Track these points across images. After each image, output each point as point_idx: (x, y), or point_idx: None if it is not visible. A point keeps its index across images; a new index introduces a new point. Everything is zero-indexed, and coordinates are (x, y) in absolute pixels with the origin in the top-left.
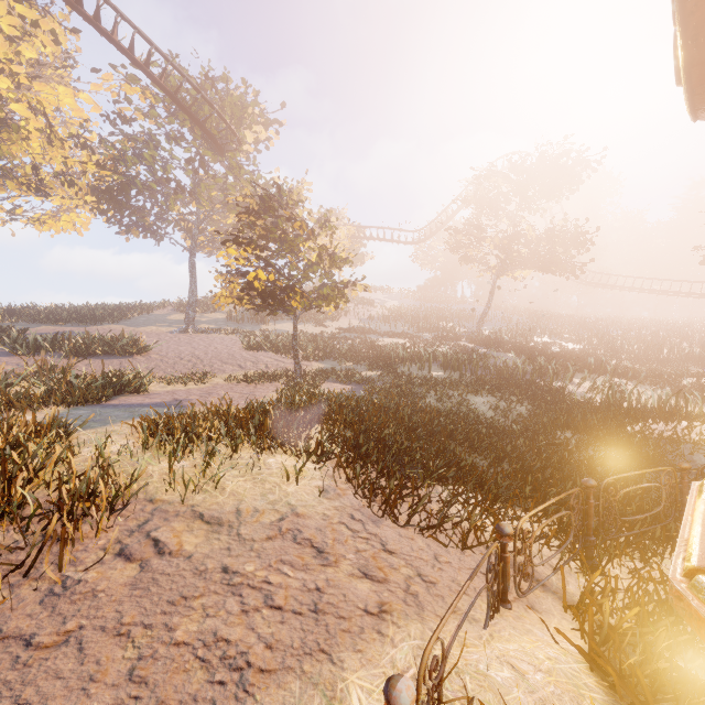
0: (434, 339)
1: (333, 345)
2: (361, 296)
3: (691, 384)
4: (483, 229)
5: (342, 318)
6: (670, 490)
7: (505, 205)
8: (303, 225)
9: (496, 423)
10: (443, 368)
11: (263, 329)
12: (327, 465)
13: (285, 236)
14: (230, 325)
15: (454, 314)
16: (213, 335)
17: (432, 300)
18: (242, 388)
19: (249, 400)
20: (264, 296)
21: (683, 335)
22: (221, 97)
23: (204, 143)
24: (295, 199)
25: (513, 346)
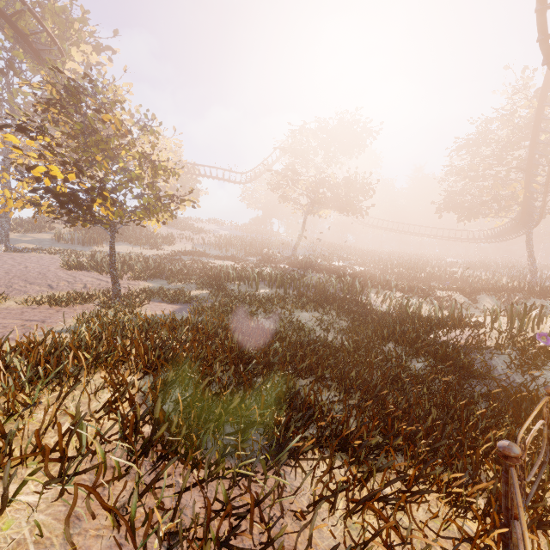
0: (259, 262)
1: (164, 265)
2: (197, 226)
3: (443, 296)
4: (297, 173)
5: (178, 243)
6: (547, 423)
7: (313, 156)
8: (116, 120)
9: (329, 341)
10: (269, 286)
11: (94, 250)
12: (80, 478)
13: (90, 127)
14: (57, 245)
15: (274, 243)
16: (30, 254)
17: (256, 232)
18: (38, 312)
19: (25, 331)
20: (64, 200)
21: (425, 262)
22: (41, 3)
23: (19, 49)
24: (112, 99)
25: (321, 268)
